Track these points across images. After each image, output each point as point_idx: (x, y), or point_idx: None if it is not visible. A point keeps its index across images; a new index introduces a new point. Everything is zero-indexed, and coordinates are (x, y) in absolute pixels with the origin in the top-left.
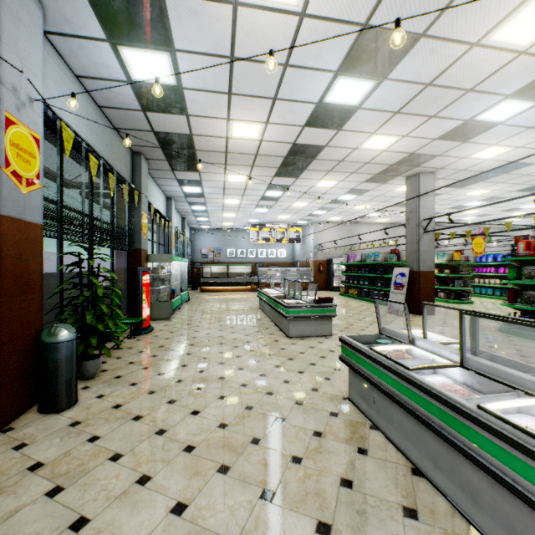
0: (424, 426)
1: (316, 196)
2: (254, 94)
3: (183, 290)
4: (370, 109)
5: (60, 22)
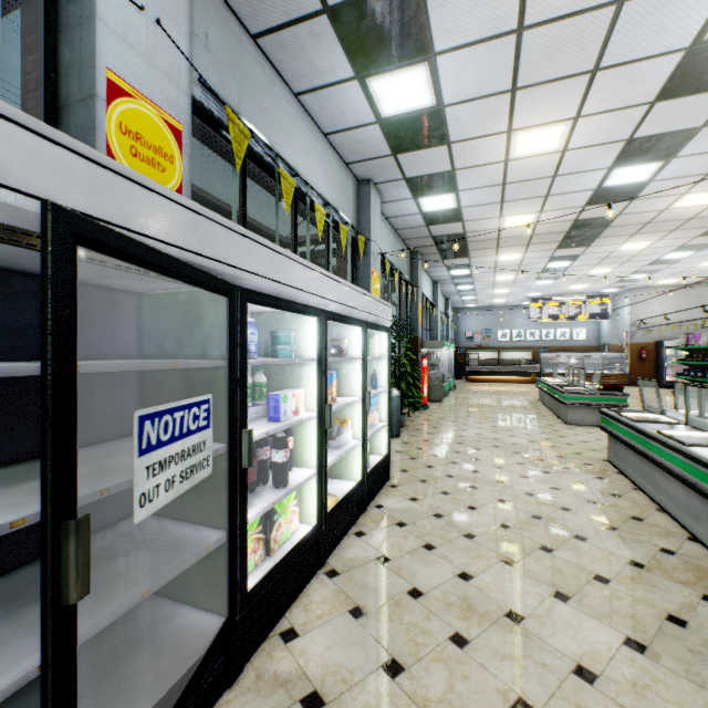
0: (641, 458)
1: (622, 259)
2: (525, 197)
3: (449, 377)
4: (667, 179)
5: (387, 198)
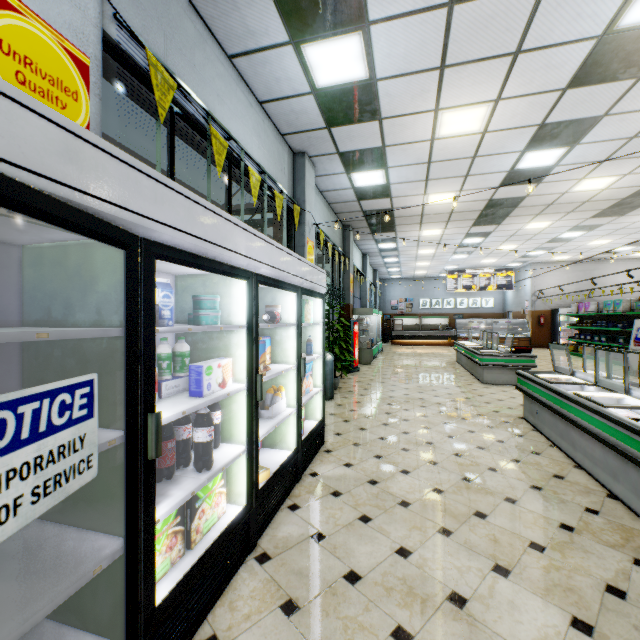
0: (557, 417)
1: (526, 237)
2: (447, 176)
3: (377, 341)
4: (570, 164)
5: (321, 172)
